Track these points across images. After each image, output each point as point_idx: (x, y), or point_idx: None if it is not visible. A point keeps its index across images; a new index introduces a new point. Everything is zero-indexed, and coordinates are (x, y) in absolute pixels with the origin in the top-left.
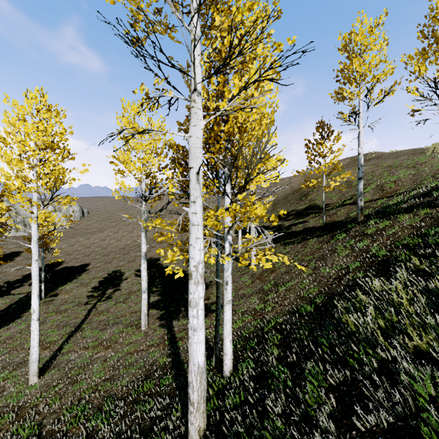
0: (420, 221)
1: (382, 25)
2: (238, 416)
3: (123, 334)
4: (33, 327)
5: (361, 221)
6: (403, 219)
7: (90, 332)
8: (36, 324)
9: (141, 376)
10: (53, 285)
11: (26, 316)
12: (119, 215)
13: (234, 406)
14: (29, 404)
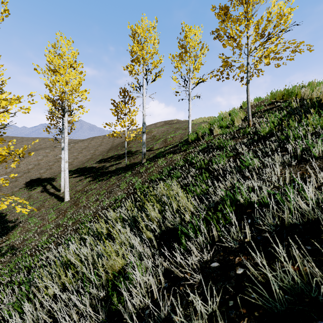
0: (166, 163)
1: (155, 28)
2: None
3: None
4: None
5: (143, 163)
6: (160, 161)
7: None
8: None
9: None
10: None
11: None
12: None
13: None
14: None
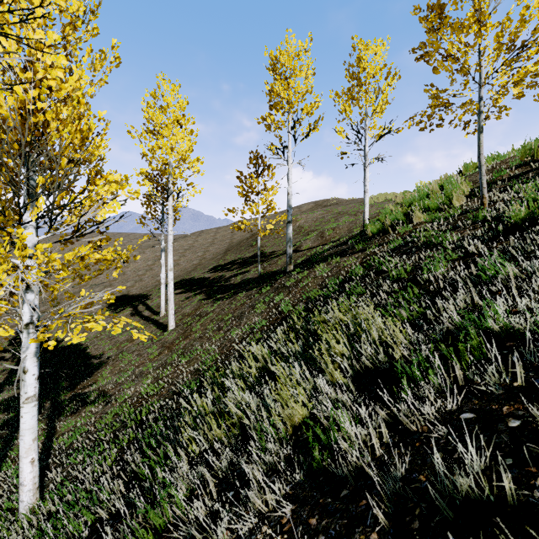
0: (330, 271)
1: (308, 50)
2: None
3: None
4: None
5: (289, 271)
6: (319, 269)
7: None
8: None
9: None
10: None
11: None
12: None
13: None
14: None
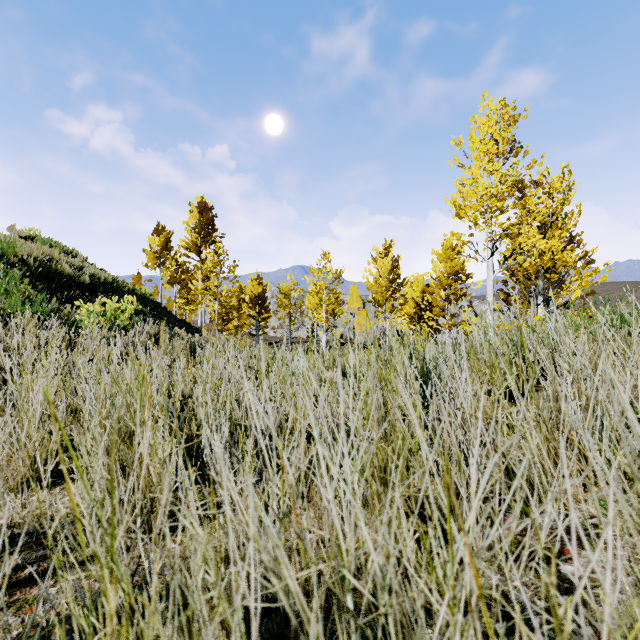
0: None
1: None
2: None
3: None
4: None
5: None
6: None
7: None
8: None
9: None
10: None
11: None
12: None
13: None
14: None
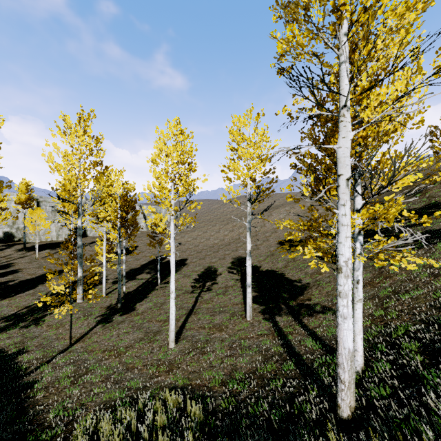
0: None
1: None
2: (392, 403)
3: (231, 321)
4: (172, 304)
5: None
6: None
7: (202, 316)
8: (173, 302)
9: (259, 358)
10: (163, 274)
11: (151, 297)
12: (206, 217)
13: (380, 397)
14: (175, 361)
